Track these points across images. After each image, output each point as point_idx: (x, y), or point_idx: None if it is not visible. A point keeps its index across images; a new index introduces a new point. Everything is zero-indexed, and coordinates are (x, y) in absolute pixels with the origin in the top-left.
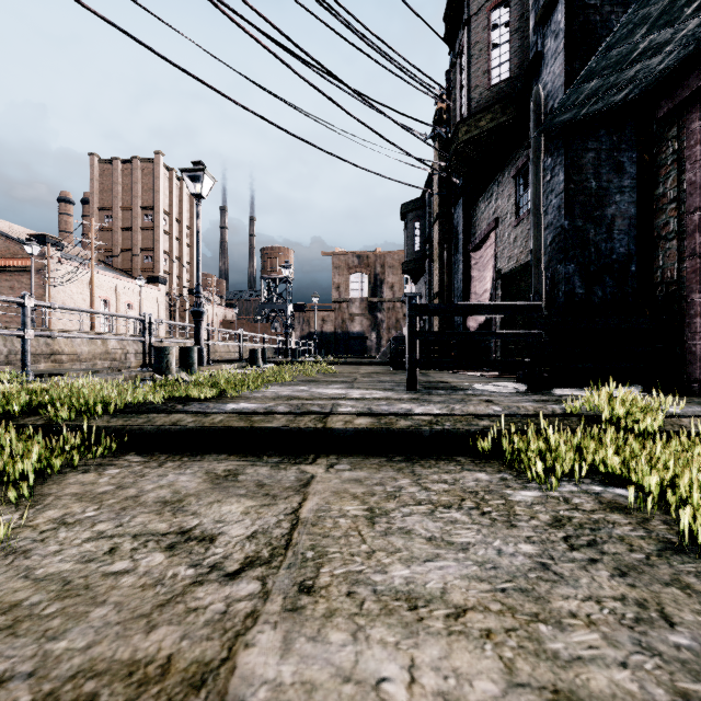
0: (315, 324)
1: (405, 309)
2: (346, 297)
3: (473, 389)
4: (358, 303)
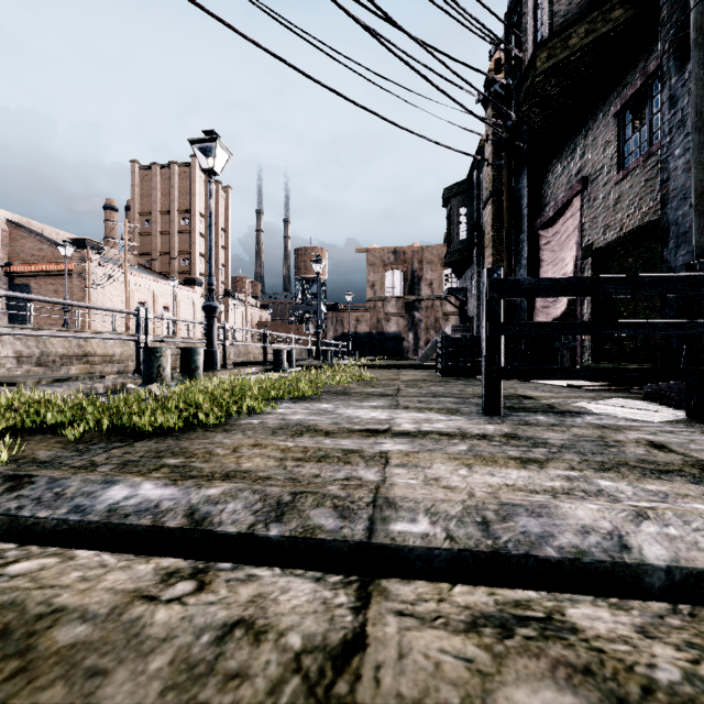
0: (349, 324)
1: (445, 307)
2: (381, 295)
3: (589, 412)
4: (394, 302)
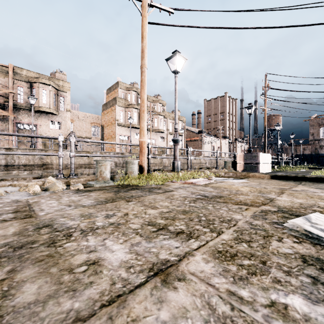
0: (301, 151)
1: None
2: (317, 138)
3: None
4: None
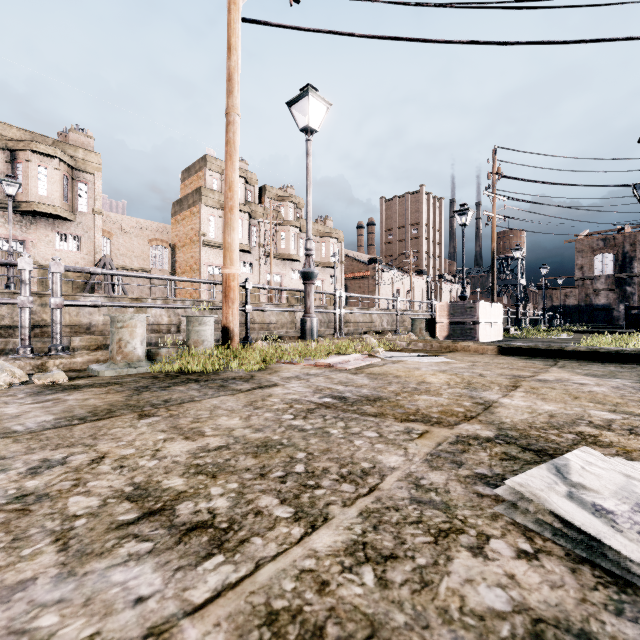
0: (560, 300)
1: None
2: (590, 275)
3: None
4: (603, 280)
